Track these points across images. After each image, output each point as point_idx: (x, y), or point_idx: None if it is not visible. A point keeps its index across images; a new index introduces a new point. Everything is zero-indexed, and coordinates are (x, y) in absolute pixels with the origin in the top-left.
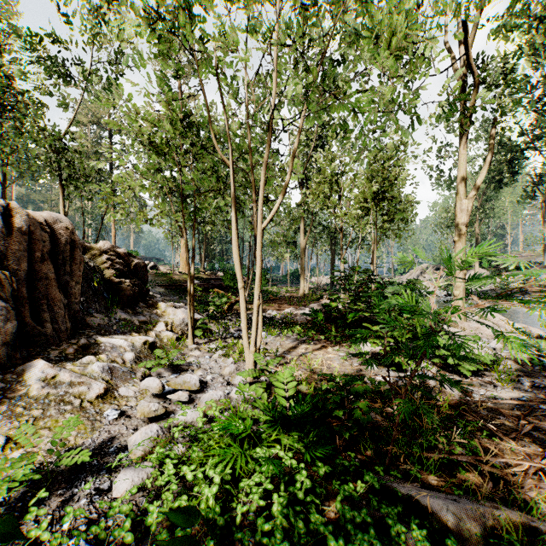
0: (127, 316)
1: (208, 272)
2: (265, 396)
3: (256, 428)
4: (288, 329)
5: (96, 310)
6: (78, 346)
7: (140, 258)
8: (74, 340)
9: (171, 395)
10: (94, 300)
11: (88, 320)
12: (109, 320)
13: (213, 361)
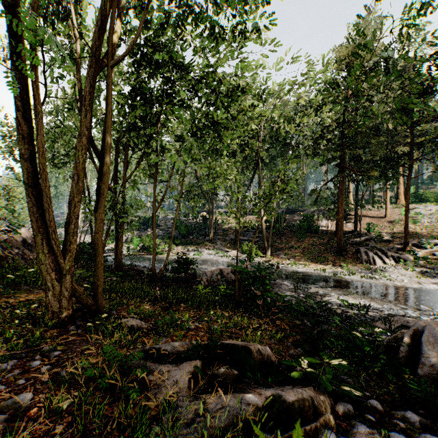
0: None
1: None
2: None
3: None
4: None
5: None
6: None
7: None
8: None
9: None
10: None
11: None
12: None
13: None
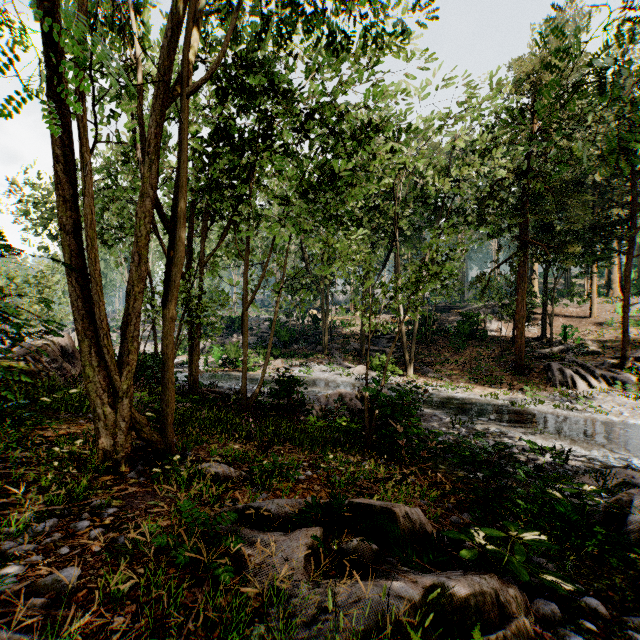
0: None
1: None
2: None
3: None
4: None
5: None
6: None
7: None
8: None
9: None
10: None
11: None
12: None
13: None
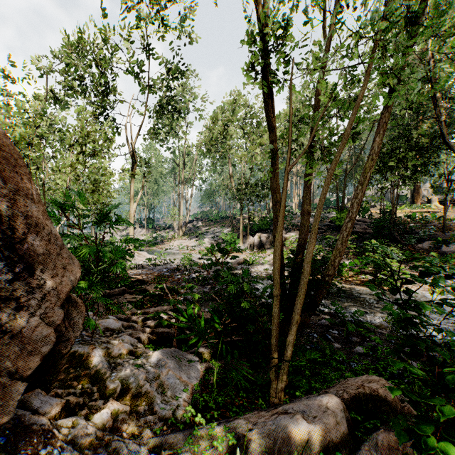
0: None
1: None
2: None
3: None
4: None
5: None
6: None
7: None
8: None
9: None
10: None
11: None
12: None
13: None
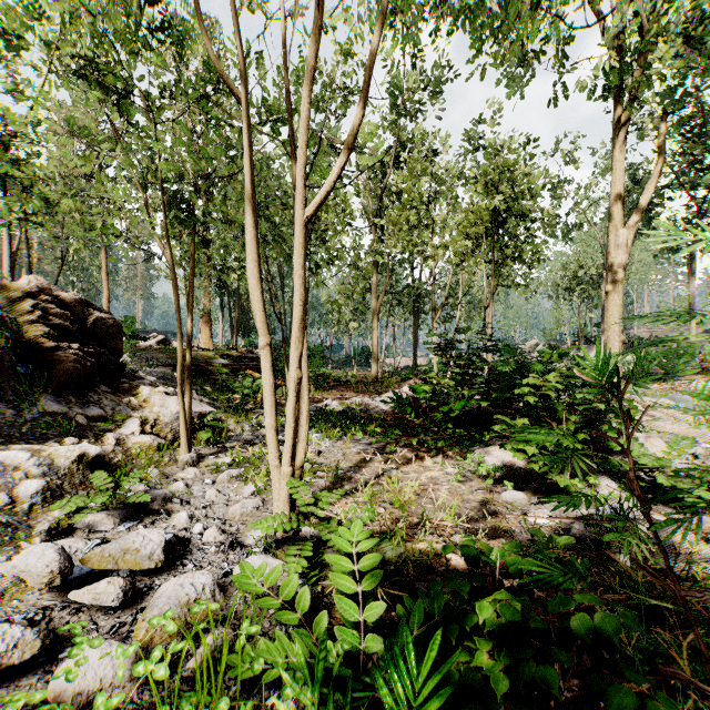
0: (62, 407)
1: (242, 349)
2: (306, 596)
3: None
4: (357, 428)
5: None
6: None
7: (108, 312)
8: None
9: (77, 592)
10: None
11: None
12: (19, 415)
13: (217, 489)
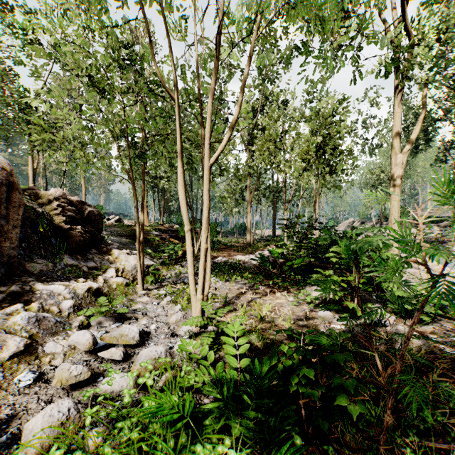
0: (75, 262)
1: (166, 225)
2: (212, 355)
3: (198, 405)
4: (237, 275)
5: (41, 256)
6: (9, 294)
7: (94, 207)
8: (5, 288)
9: (102, 352)
10: (39, 246)
11: (28, 266)
12: (54, 266)
13: (160, 308)
